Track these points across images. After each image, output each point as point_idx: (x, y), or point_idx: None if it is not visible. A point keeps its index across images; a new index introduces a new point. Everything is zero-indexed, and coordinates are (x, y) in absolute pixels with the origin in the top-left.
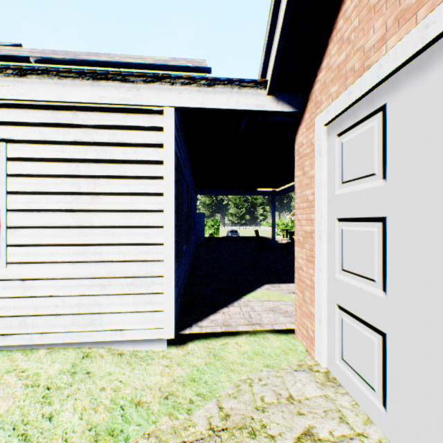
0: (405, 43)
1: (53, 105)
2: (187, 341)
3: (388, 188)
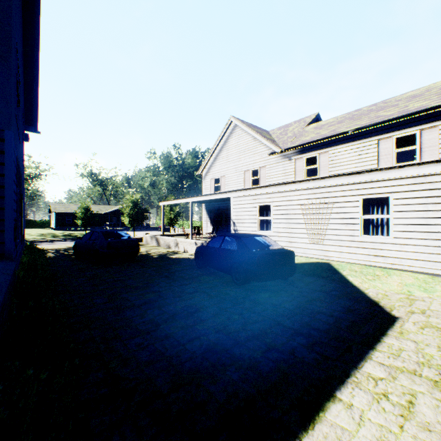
0: None
1: (413, 176)
2: None
3: None
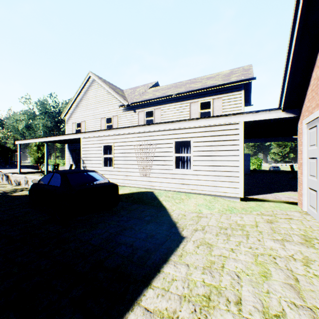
0: (317, 113)
1: (204, 126)
2: (247, 201)
3: (316, 149)
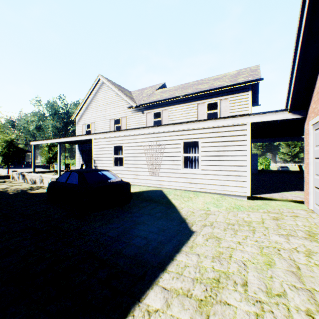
0: None
1: (212, 127)
2: (254, 200)
3: None
